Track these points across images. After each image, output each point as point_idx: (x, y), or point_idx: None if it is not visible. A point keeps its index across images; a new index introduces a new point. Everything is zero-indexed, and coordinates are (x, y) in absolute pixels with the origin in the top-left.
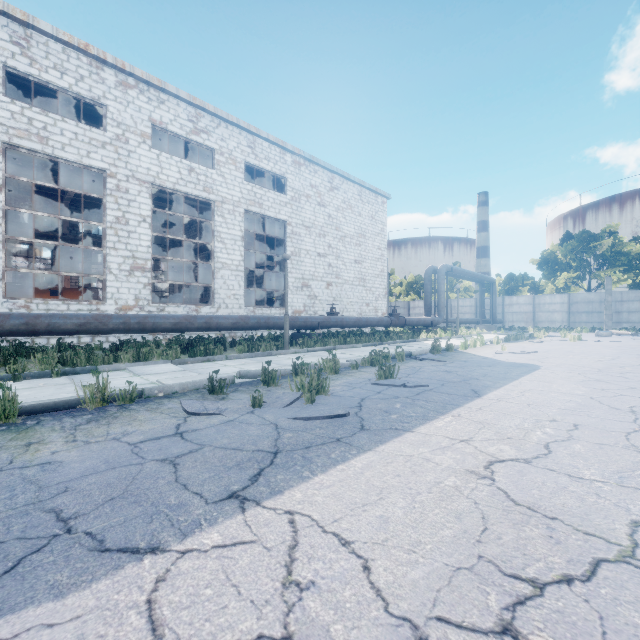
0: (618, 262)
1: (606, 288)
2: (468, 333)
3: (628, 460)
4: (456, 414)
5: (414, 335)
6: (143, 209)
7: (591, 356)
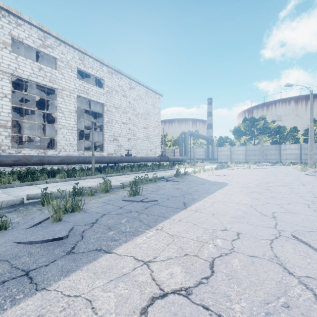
0: (266, 132)
1: (261, 143)
2: (200, 165)
3: (273, 279)
4: (160, 227)
5: (171, 166)
6: (5, 89)
7: (254, 177)
